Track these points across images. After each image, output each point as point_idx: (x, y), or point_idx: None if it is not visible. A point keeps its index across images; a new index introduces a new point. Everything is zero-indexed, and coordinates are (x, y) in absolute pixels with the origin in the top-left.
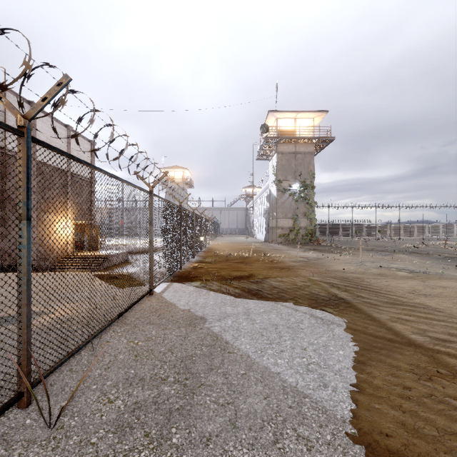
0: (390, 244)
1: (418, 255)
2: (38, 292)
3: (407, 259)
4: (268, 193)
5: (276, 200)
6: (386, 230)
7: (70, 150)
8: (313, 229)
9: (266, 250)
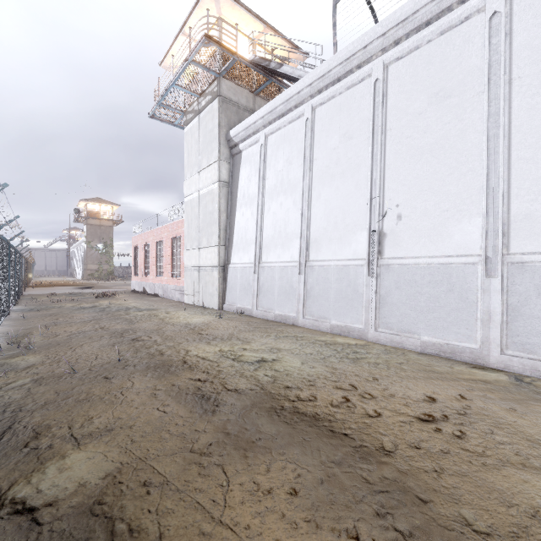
0: None
1: None
2: None
3: None
4: None
5: (87, 253)
6: None
7: None
8: (112, 271)
9: (76, 281)
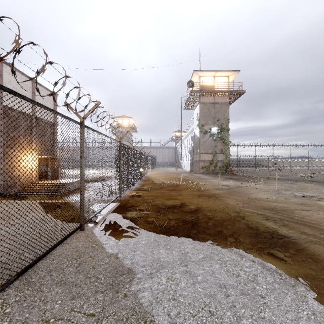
0: (287, 174)
1: (319, 184)
2: None
3: (312, 187)
4: (193, 135)
5: (199, 139)
6: (280, 163)
7: (34, 98)
8: (228, 162)
9: (192, 179)
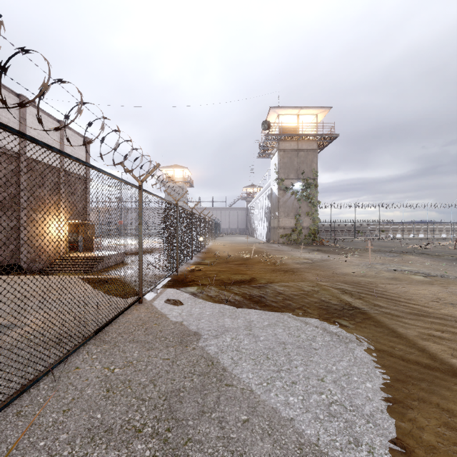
0: (396, 244)
1: (429, 257)
2: (15, 299)
3: (418, 261)
4: (270, 192)
5: (278, 199)
6: (389, 230)
7: (63, 146)
8: (316, 229)
9: (268, 251)
